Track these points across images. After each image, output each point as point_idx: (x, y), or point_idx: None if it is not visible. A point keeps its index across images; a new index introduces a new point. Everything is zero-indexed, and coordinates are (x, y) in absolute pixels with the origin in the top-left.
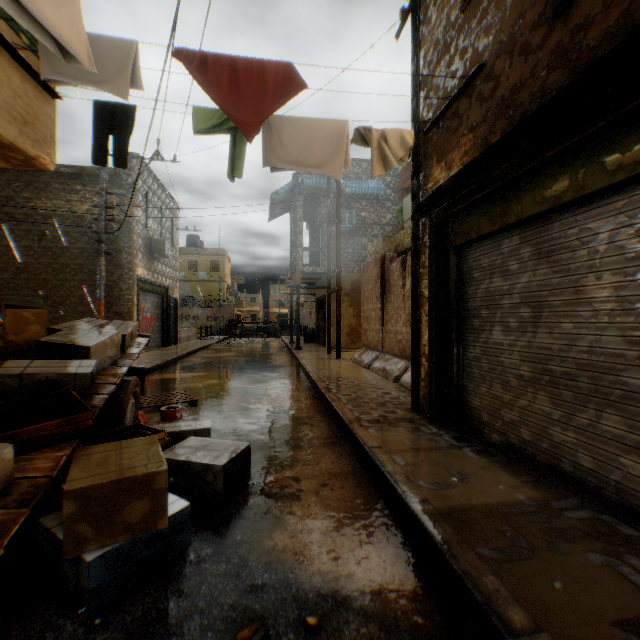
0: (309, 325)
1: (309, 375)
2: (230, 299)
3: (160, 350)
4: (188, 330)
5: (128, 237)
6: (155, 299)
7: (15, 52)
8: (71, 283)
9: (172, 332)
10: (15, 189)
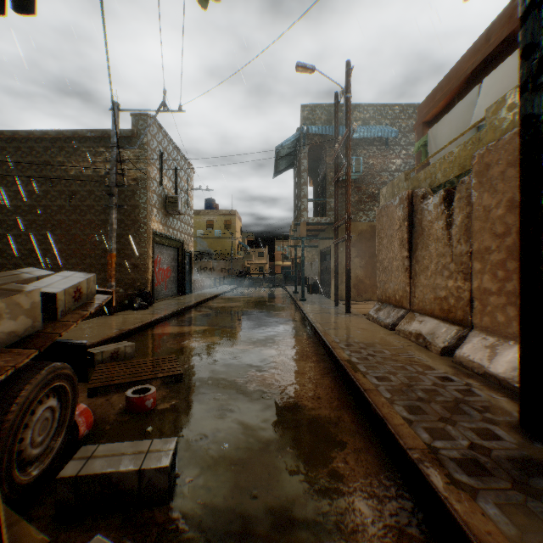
0: (310, 276)
1: (320, 336)
2: (240, 253)
3: (174, 299)
4: (202, 280)
5: (143, 193)
6: (171, 252)
7: None
8: (95, 237)
9: (187, 282)
10: (50, 155)
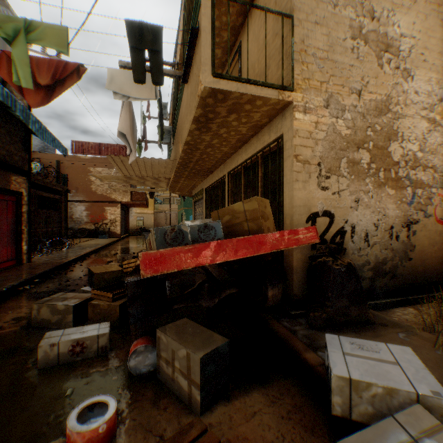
0: None
1: None
2: None
3: None
4: None
5: None
6: None
7: (188, 63)
8: None
9: None
10: None
